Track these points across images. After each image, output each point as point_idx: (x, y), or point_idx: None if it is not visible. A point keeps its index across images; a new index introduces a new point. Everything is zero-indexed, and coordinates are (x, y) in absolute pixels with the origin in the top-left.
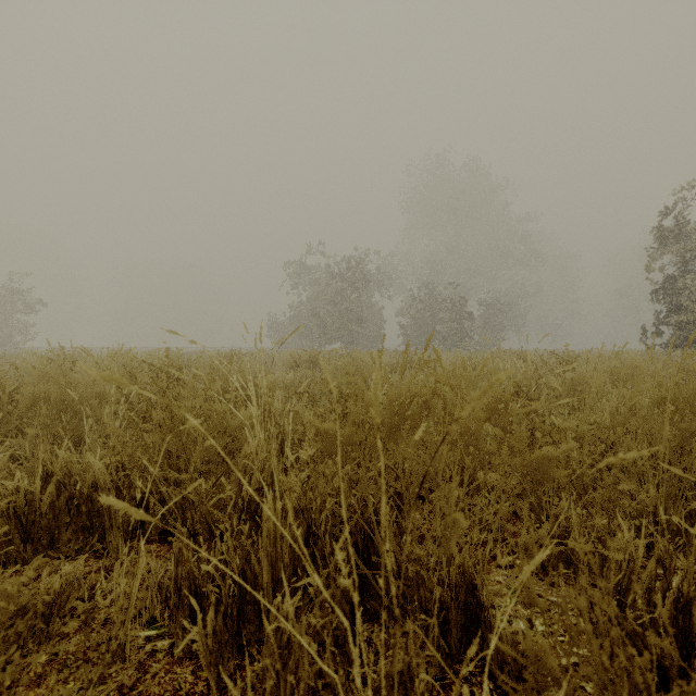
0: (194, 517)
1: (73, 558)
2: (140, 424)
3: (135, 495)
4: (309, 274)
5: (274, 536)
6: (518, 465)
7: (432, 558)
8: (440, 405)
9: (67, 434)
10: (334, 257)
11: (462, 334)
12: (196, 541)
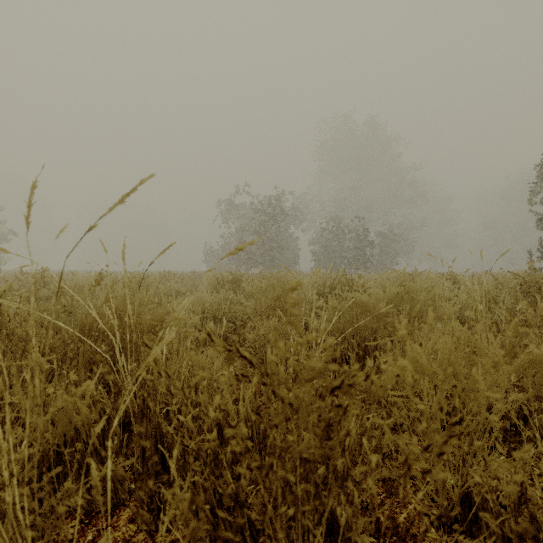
0: None
1: None
2: None
3: None
4: (238, 210)
5: None
6: None
7: None
8: None
9: None
10: (258, 195)
11: (365, 259)
12: None
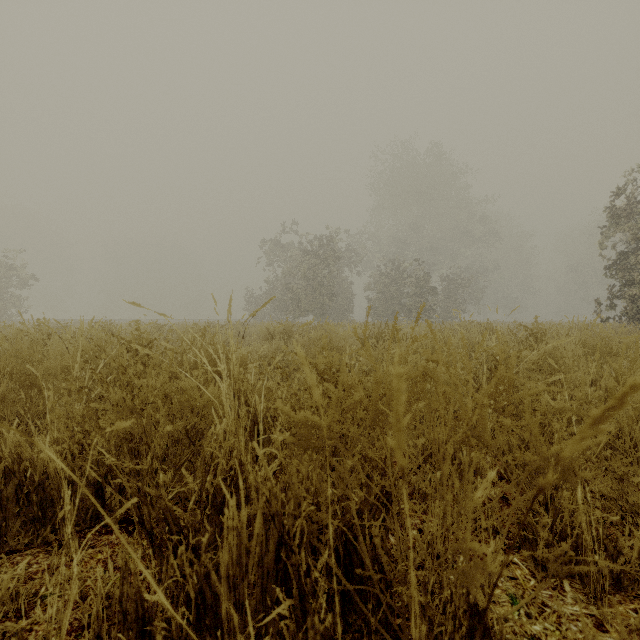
0: (151, 513)
1: (21, 553)
2: (97, 405)
3: (93, 480)
4: (283, 251)
5: (238, 552)
6: (532, 463)
7: (431, 579)
8: (440, 390)
9: (31, 410)
10: (307, 235)
11: (426, 307)
12: (153, 540)
